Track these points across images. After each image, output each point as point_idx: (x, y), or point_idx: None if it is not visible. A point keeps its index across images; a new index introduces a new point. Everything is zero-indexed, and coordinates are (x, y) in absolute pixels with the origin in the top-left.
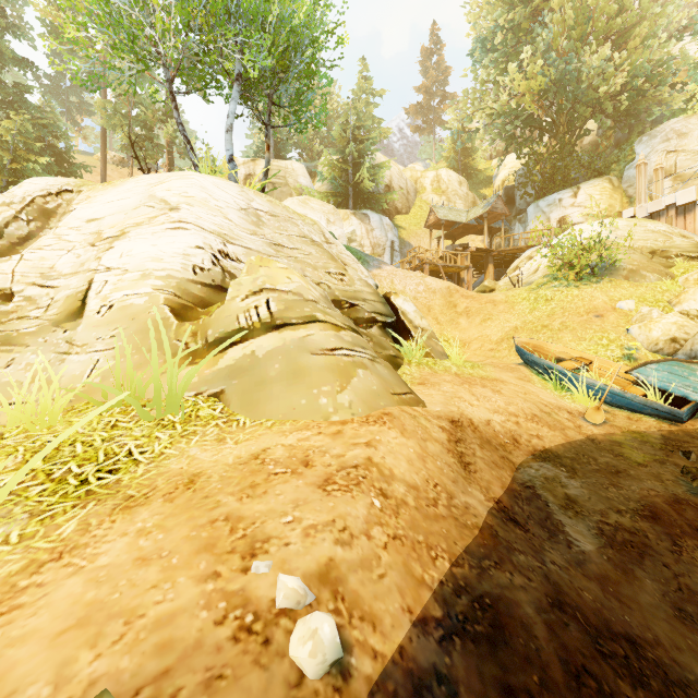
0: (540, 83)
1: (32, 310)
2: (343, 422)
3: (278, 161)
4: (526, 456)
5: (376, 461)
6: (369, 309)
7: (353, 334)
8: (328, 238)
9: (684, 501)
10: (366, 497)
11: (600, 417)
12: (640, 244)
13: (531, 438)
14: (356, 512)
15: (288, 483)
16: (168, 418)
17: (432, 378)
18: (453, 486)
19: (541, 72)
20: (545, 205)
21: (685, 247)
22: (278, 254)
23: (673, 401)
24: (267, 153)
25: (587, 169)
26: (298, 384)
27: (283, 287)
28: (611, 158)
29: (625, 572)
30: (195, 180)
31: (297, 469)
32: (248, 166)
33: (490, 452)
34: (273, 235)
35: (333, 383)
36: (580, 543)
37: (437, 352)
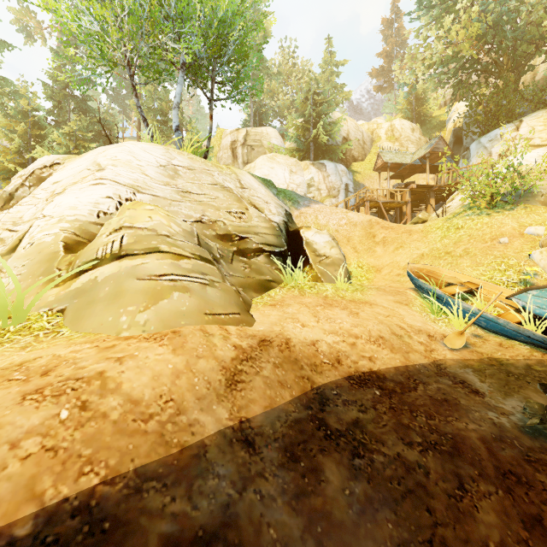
0: (478, 29)
1: (0, 247)
2: (128, 338)
3: (256, 129)
4: (339, 377)
5: (108, 375)
6: (258, 241)
7: (199, 262)
8: (243, 184)
9: (508, 439)
10: (56, 408)
11: (460, 342)
12: None
13: (360, 360)
14: (24, 421)
15: (6, 389)
16: (9, 328)
17: (288, 300)
18: (192, 403)
19: (477, 18)
20: (487, 141)
21: None
22: (183, 199)
23: None
24: (210, 121)
25: (531, 102)
26: (114, 304)
27: (140, 225)
28: None
29: (362, 511)
30: (126, 147)
31: (31, 377)
32: (233, 134)
33: (286, 371)
34: (185, 184)
35: (140, 304)
36: (325, 473)
37: (331, 277)
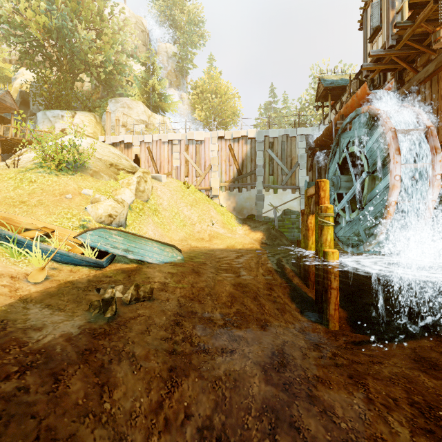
0: (45, 21)
1: None
2: None
3: None
4: None
5: None
6: None
7: None
8: None
9: (83, 330)
10: None
11: (43, 275)
12: (106, 158)
13: None
14: None
15: None
16: None
17: None
18: None
19: (44, 12)
20: (52, 116)
21: (127, 165)
22: None
23: (103, 254)
24: None
25: (82, 103)
26: None
27: None
28: (96, 103)
29: None
30: None
31: None
32: None
33: None
34: None
35: None
36: None
37: None
